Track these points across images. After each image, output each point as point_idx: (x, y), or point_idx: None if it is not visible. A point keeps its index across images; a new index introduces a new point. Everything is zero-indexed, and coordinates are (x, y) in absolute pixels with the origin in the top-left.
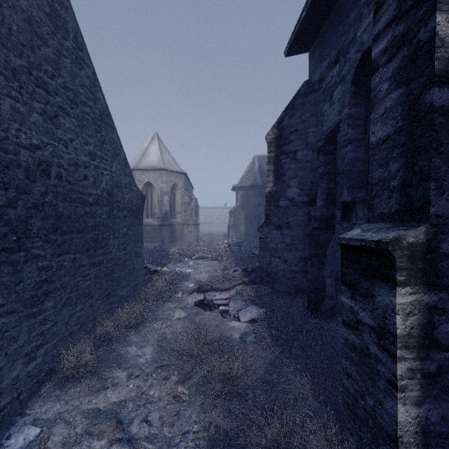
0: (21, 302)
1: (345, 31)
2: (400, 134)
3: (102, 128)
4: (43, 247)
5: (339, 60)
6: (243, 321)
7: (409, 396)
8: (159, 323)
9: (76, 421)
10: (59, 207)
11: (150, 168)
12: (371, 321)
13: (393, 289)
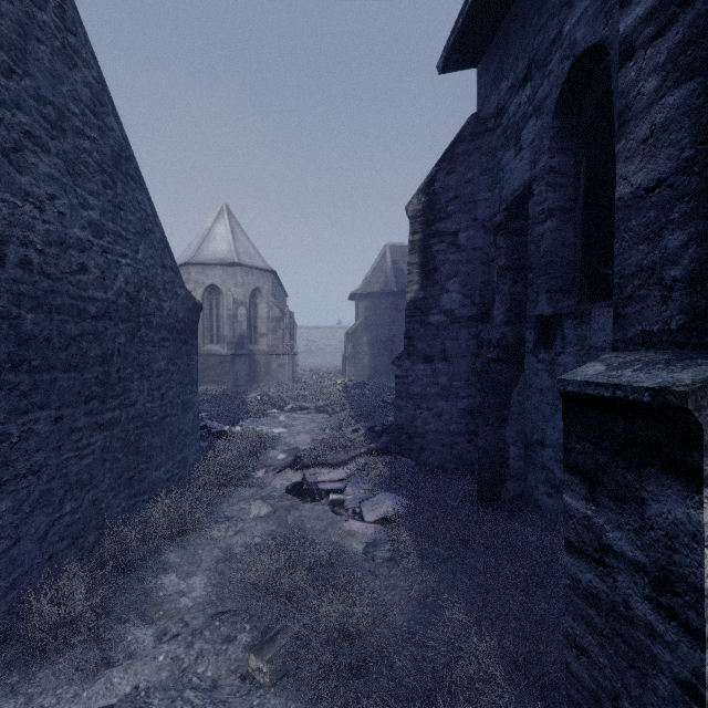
0: None
1: (542, 26)
2: (689, 173)
3: (118, 180)
4: None
5: (531, 76)
6: (370, 521)
7: None
8: (222, 527)
9: None
10: (26, 321)
11: (216, 261)
12: (636, 552)
13: (695, 492)
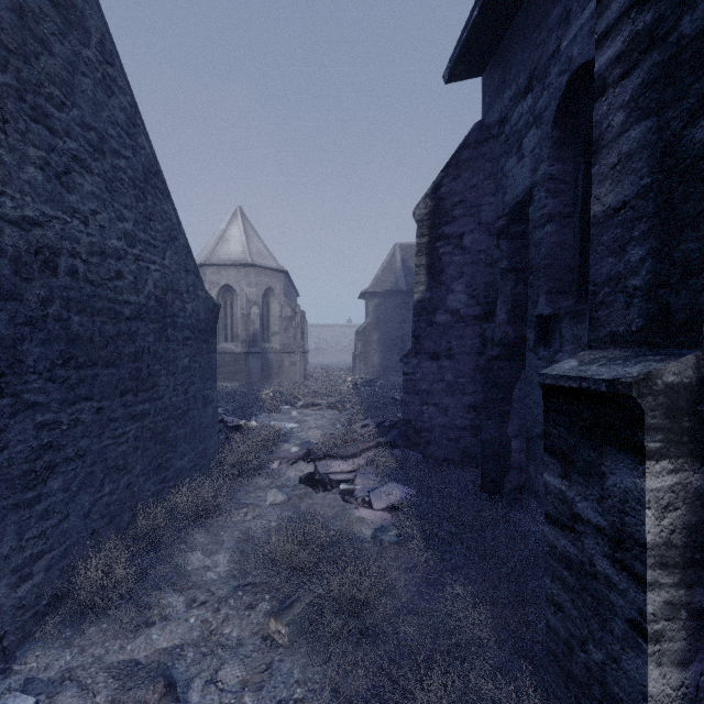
0: (5, 482)
1: (542, 41)
2: (646, 198)
3: (148, 194)
4: (44, 389)
5: (532, 88)
6: (378, 509)
7: (667, 650)
8: (241, 512)
9: (96, 683)
10: (74, 323)
11: (230, 262)
12: (598, 518)
13: (639, 464)
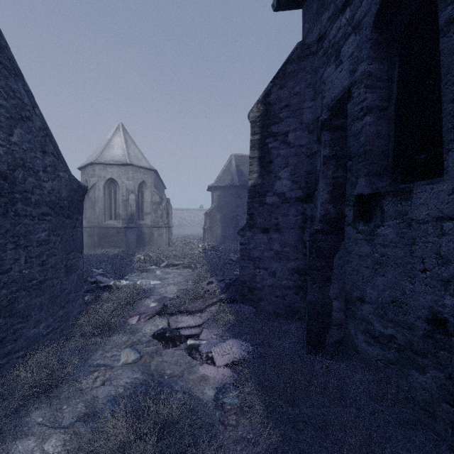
0: None
1: None
2: None
3: None
4: None
5: (350, 2)
6: (220, 365)
7: None
8: (90, 378)
9: None
10: None
11: (113, 162)
12: None
13: None
